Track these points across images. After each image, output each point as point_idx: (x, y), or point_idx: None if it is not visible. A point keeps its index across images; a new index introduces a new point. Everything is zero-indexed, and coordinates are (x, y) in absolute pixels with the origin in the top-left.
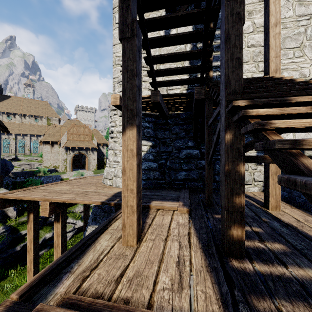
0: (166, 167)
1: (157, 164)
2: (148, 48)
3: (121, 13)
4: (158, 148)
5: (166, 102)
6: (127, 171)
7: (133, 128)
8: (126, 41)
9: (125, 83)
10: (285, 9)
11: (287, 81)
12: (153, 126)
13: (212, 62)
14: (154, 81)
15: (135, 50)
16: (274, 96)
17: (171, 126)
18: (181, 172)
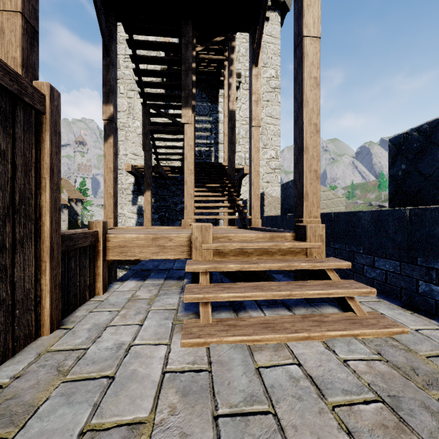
0: (166, 218)
1: (158, 215)
2: (154, 143)
3: (143, 139)
4: (159, 203)
5: (166, 169)
6: (146, 210)
7: (150, 191)
8: (146, 152)
9: (145, 170)
10: (247, 111)
11: (224, 170)
12: (155, 185)
13: (201, 140)
14: (157, 158)
15: (150, 157)
16: (205, 182)
17: (169, 185)
18: (177, 222)
